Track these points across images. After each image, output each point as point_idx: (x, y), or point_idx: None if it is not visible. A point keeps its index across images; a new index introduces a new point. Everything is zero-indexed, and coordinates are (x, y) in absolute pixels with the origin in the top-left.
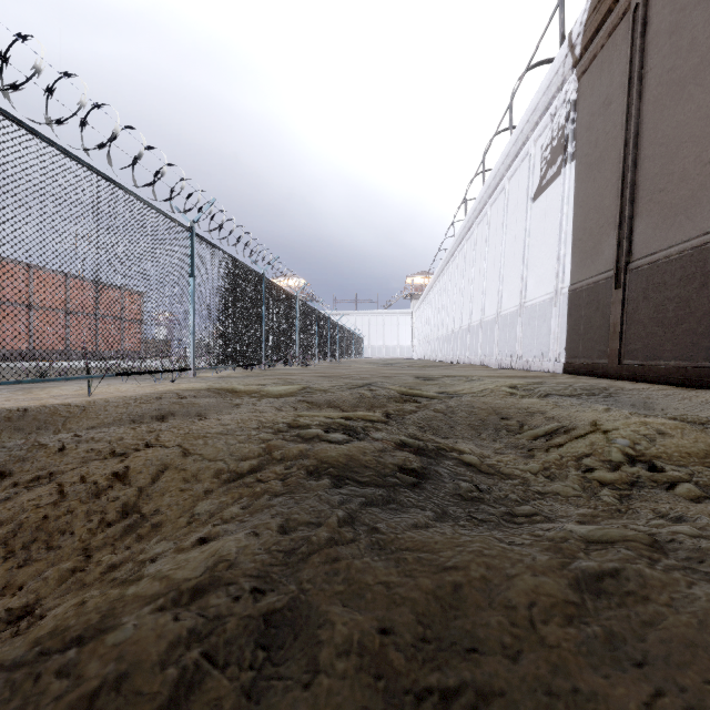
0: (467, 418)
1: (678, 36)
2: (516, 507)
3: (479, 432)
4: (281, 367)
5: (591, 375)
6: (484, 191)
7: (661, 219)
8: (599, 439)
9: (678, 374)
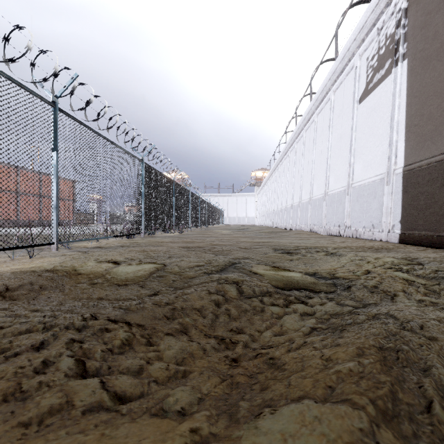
0: None
1: None
2: None
3: None
4: (162, 233)
5: (438, 247)
6: (312, 104)
7: None
8: None
9: None
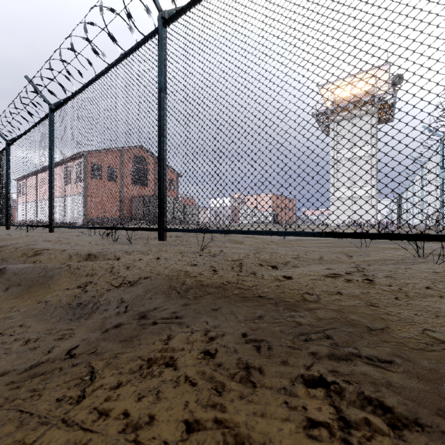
0: None
1: None
2: None
3: None
4: None
5: None
6: None
7: None
8: None
9: None
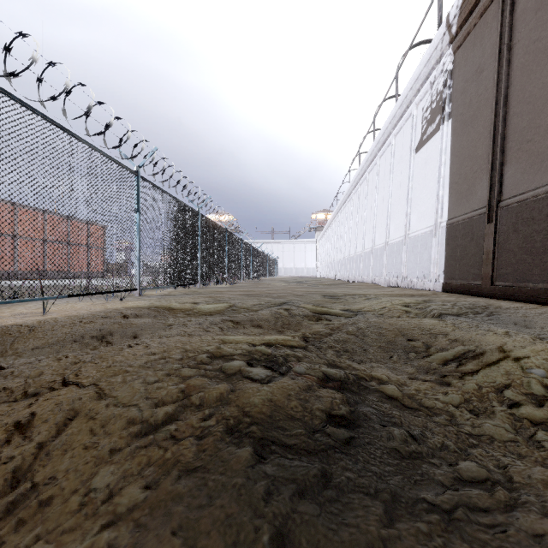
0: (377, 340)
1: (543, 11)
2: (461, 466)
3: (390, 354)
4: (213, 285)
5: (467, 294)
6: (374, 145)
7: (529, 164)
8: (513, 368)
9: (546, 295)
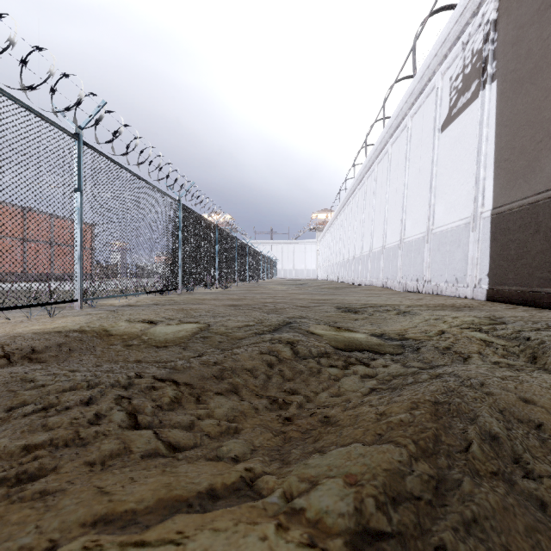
0: None
1: None
2: None
3: None
4: (202, 289)
5: (530, 305)
6: (385, 131)
7: None
8: None
9: None
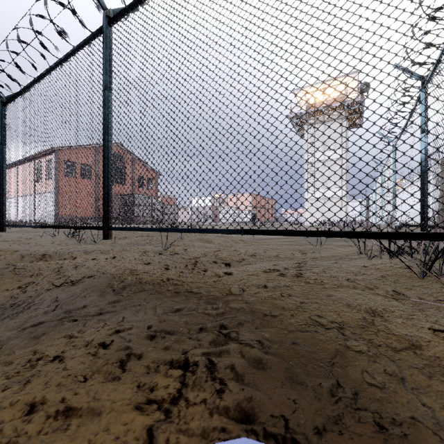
0: None
1: None
2: None
3: None
4: None
5: None
6: None
7: None
8: None
9: None
